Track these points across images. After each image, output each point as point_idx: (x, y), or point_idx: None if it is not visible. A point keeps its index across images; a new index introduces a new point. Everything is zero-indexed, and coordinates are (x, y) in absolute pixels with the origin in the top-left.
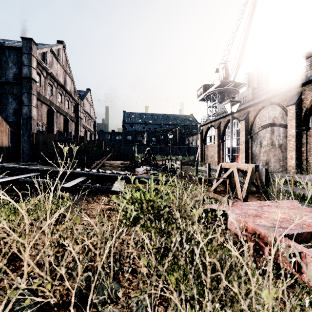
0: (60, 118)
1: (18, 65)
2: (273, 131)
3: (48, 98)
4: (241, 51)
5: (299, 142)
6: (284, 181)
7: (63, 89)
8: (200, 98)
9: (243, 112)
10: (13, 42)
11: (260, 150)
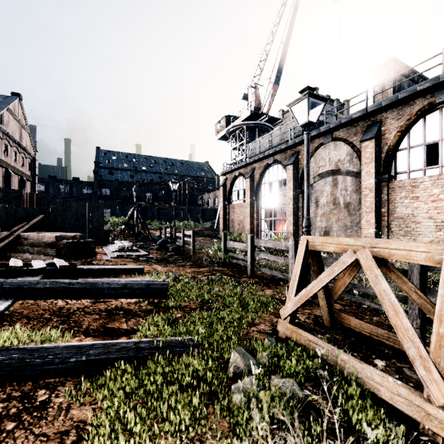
0: None
1: None
2: (337, 182)
3: None
4: (278, 72)
5: (379, 198)
6: None
7: None
8: (220, 135)
9: (289, 152)
10: None
11: (315, 212)
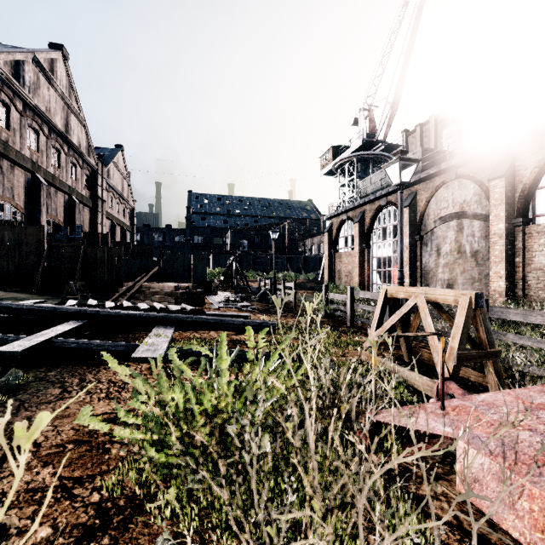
0: (56, 197)
1: None
2: (462, 227)
3: (29, 155)
4: (397, 89)
5: (511, 246)
6: None
7: (62, 141)
8: (325, 170)
9: (405, 192)
10: None
11: (436, 262)
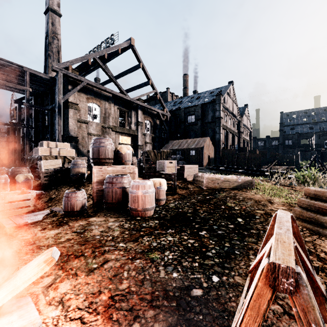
0: (229, 136)
1: (213, 111)
2: None
3: (225, 124)
4: None
5: None
6: None
7: (231, 115)
8: None
9: None
10: (203, 94)
11: None
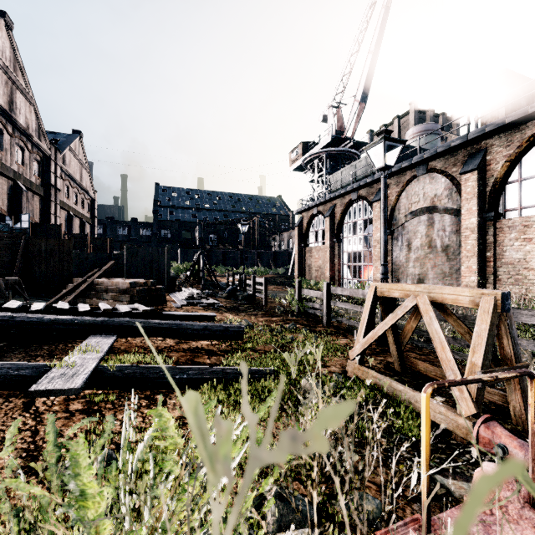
0: None
1: None
2: (433, 221)
3: None
4: (365, 87)
5: (483, 240)
6: None
7: (6, 121)
8: (295, 166)
9: (376, 187)
10: None
11: (407, 256)
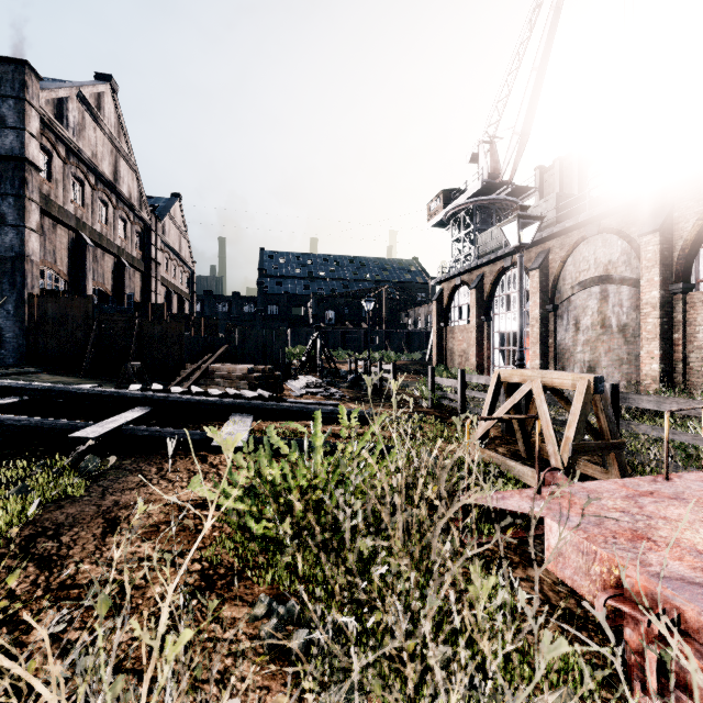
0: (103, 260)
1: None
2: (606, 294)
3: (73, 211)
4: (527, 116)
5: (668, 319)
6: (637, 412)
7: (110, 192)
8: (434, 221)
9: (535, 250)
10: None
11: (574, 338)
